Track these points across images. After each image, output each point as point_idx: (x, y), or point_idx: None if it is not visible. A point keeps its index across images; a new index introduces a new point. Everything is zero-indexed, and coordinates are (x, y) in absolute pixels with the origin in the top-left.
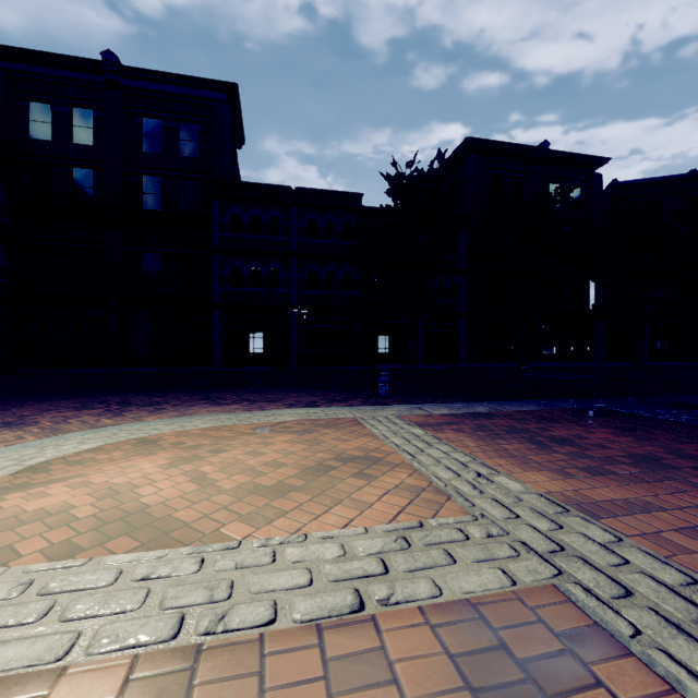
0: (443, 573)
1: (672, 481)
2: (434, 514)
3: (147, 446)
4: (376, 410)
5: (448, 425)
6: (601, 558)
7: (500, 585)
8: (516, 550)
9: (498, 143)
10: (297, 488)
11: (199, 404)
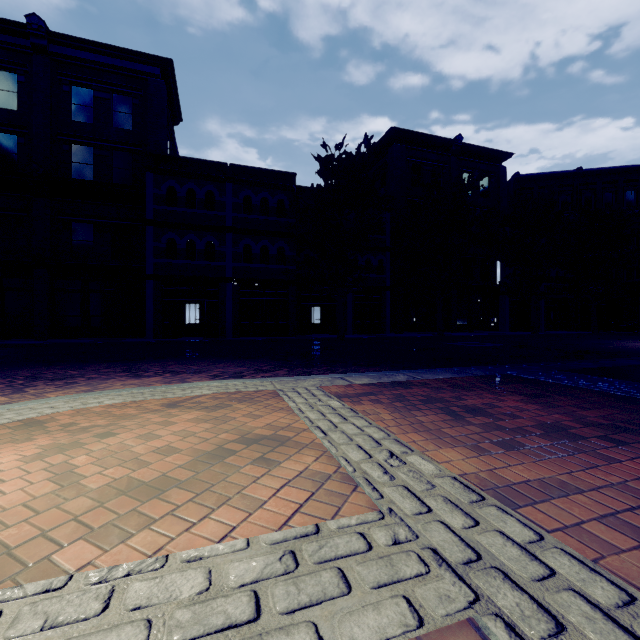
0: (332, 611)
1: (582, 453)
2: (336, 511)
3: (32, 429)
4: (298, 381)
5: (367, 396)
6: (523, 569)
7: (402, 627)
8: (425, 563)
9: (419, 134)
10: (183, 481)
11: (117, 376)
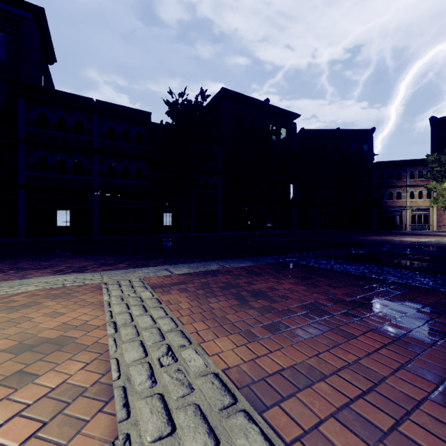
0: None
1: (330, 330)
2: None
3: None
4: (127, 273)
5: (179, 285)
6: None
7: None
8: None
9: (241, 95)
10: None
11: None
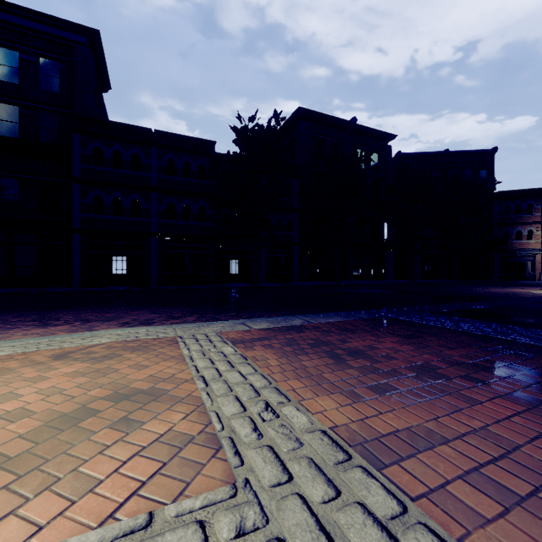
0: None
1: (447, 394)
2: (185, 486)
3: None
4: (201, 327)
5: (262, 341)
6: None
7: None
8: None
9: (322, 114)
10: (15, 456)
11: (22, 326)
